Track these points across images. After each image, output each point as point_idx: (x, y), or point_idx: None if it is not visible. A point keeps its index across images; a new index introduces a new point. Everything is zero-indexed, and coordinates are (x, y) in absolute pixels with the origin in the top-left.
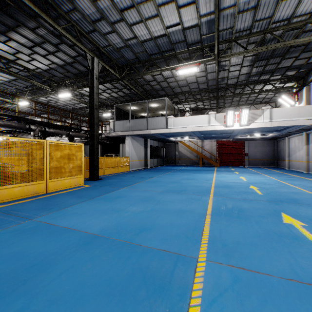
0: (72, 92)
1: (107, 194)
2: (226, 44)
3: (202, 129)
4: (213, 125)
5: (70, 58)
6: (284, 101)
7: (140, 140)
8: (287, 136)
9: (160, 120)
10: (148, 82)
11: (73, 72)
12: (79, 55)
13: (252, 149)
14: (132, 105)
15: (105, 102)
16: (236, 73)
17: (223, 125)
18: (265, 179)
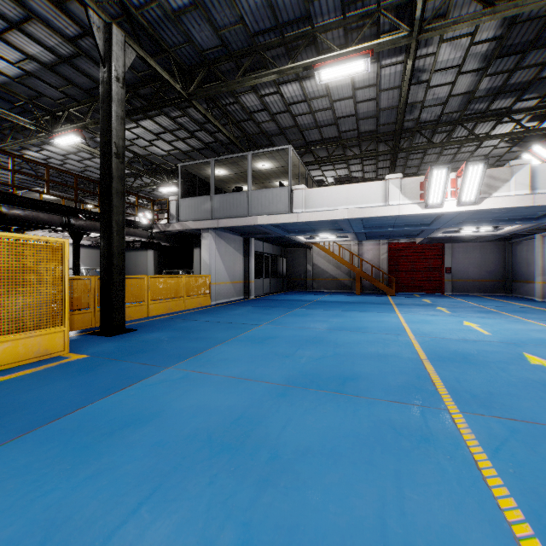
0: (92, 139)
1: (103, 399)
2: (438, 4)
3: (369, 214)
4: (395, 203)
5: (65, 42)
6: (536, 158)
7: (234, 239)
8: (538, 233)
9: (277, 195)
10: (252, 113)
11: (82, 86)
12: (84, 34)
13: (459, 260)
14: (217, 165)
15: (163, 163)
16: (442, 91)
17: (419, 203)
18: (532, 330)
